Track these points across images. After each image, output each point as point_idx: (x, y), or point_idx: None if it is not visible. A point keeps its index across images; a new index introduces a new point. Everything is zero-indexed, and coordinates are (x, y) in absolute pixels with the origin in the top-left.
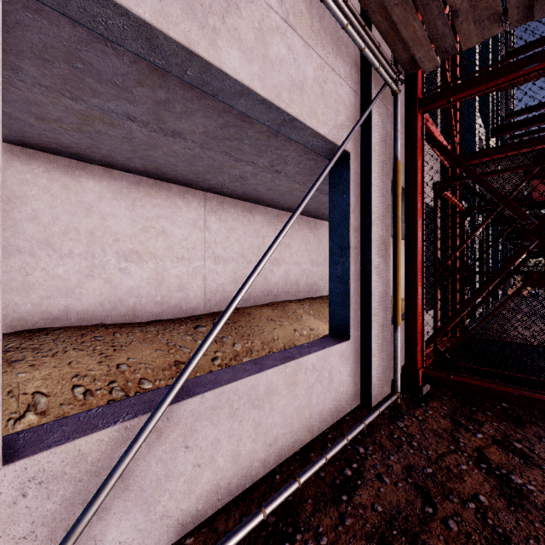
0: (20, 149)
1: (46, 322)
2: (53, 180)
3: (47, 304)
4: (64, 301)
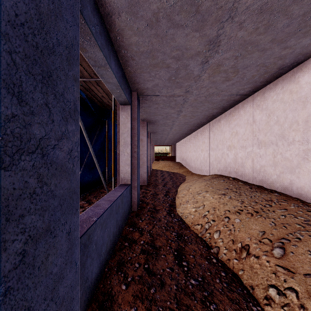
0: (272, 83)
1: (282, 188)
2: (285, 92)
3: (282, 176)
4: (290, 176)
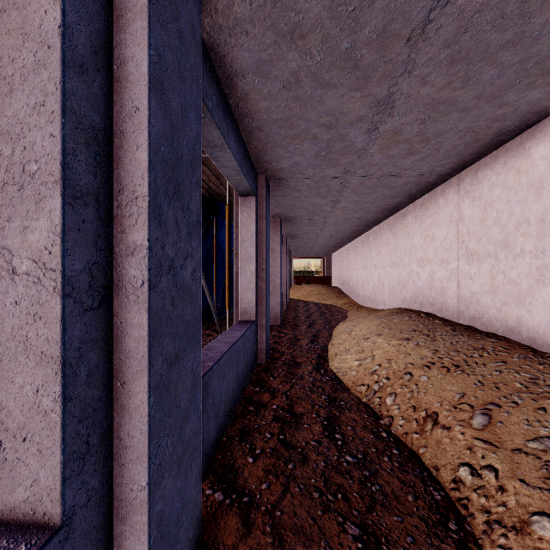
0: (490, 156)
1: (504, 330)
2: (509, 171)
3: (505, 311)
4: (517, 310)
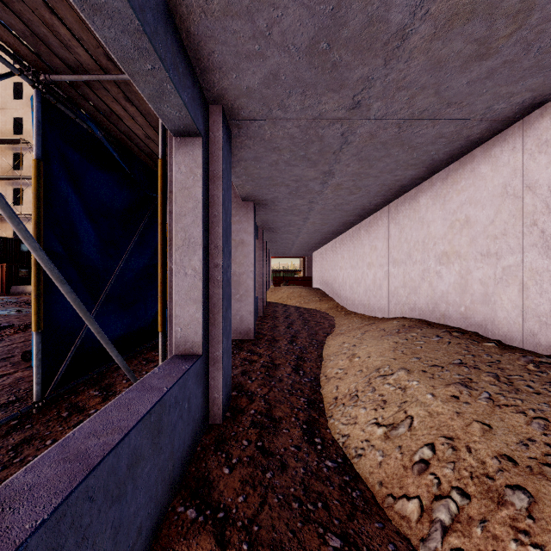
0: None
1: None
2: None
3: None
4: None
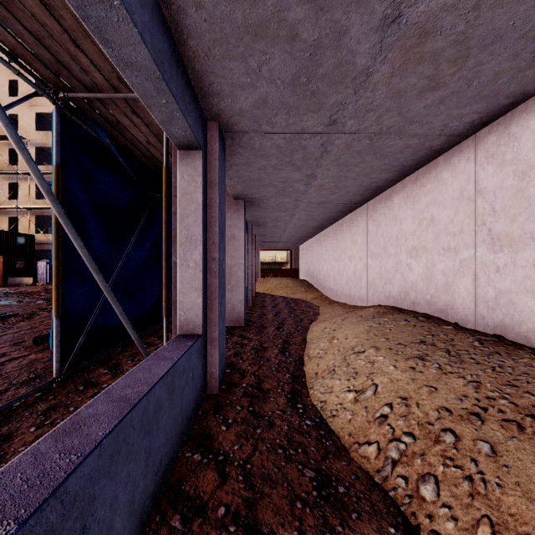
0: (534, 99)
1: None
2: None
3: None
4: None
